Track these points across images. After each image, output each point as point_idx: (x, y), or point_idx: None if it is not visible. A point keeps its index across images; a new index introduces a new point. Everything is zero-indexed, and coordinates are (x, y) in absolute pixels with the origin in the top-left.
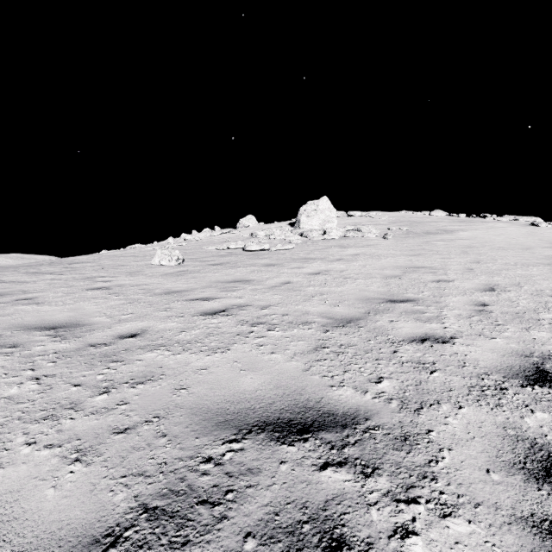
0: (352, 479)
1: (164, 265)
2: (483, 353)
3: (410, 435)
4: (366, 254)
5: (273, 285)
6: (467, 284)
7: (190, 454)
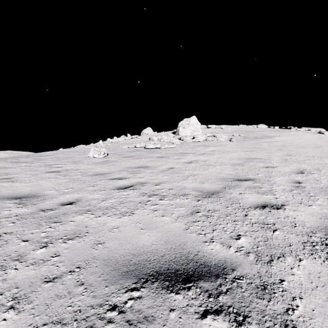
0: (228, 327)
1: (95, 157)
2: (306, 216)
3: (267, 284)
4: (219, 151)
5: (163, 169)
6: (285, 169)
7: (100, 301)
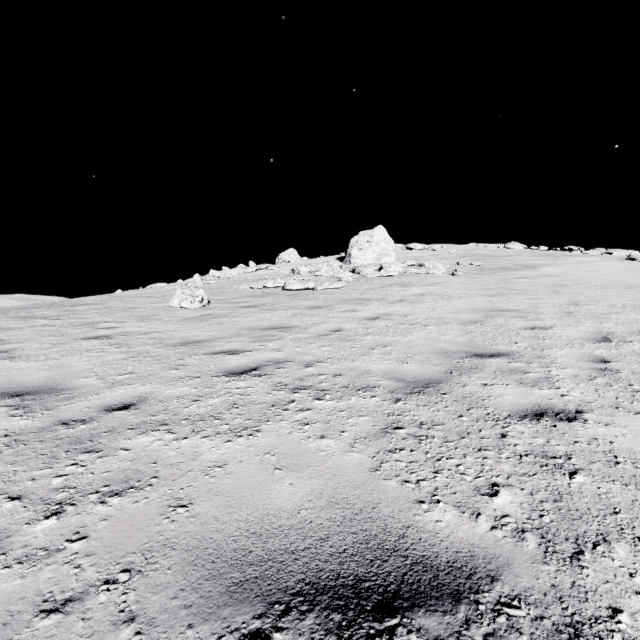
0: None
1: (185, 307)
2: (635, 438)
3: (581, 621)
4: (433, 294)
5: (320, 333)
6: (571, 332)
7: None
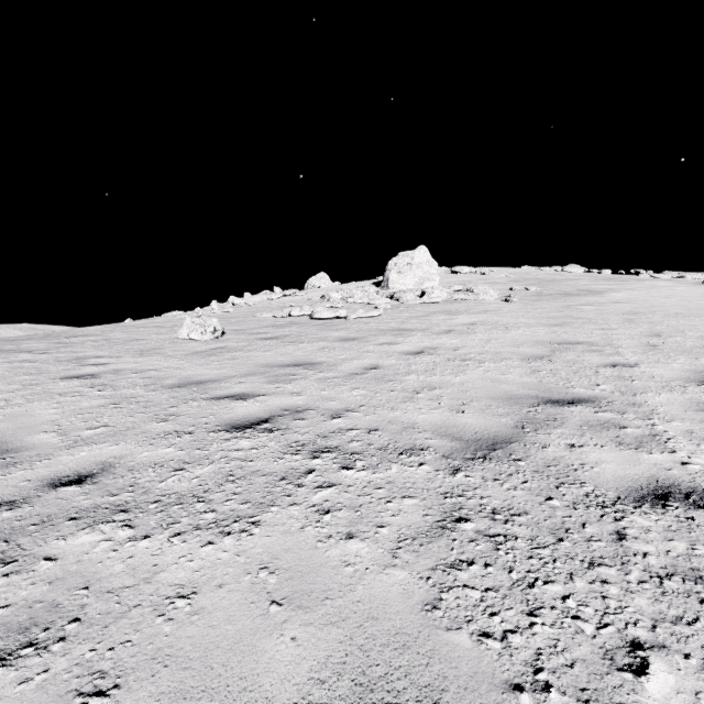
0: None
1: (194, 339)
2: None
3: None
4: (486, 324)
5: (352, 371)
6: (663, 370)
7: None
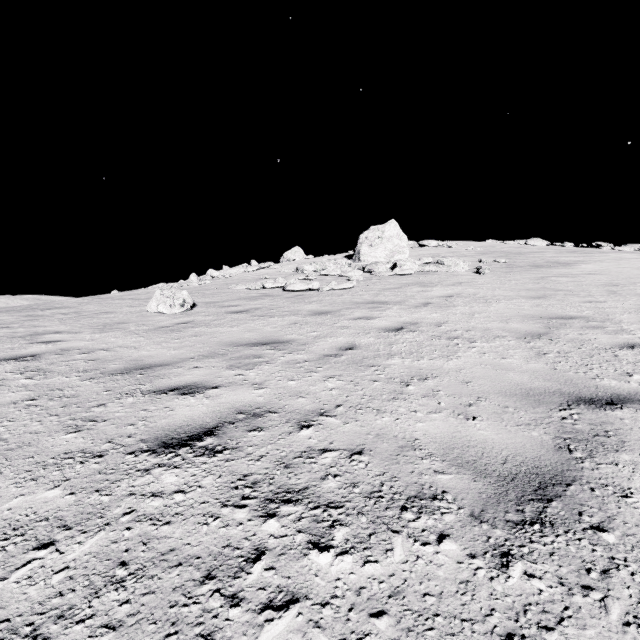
0: None
1: (163, 312)
2: None
3: None
4: (463, 296)
5: (326, 351)
6: None
7: None
